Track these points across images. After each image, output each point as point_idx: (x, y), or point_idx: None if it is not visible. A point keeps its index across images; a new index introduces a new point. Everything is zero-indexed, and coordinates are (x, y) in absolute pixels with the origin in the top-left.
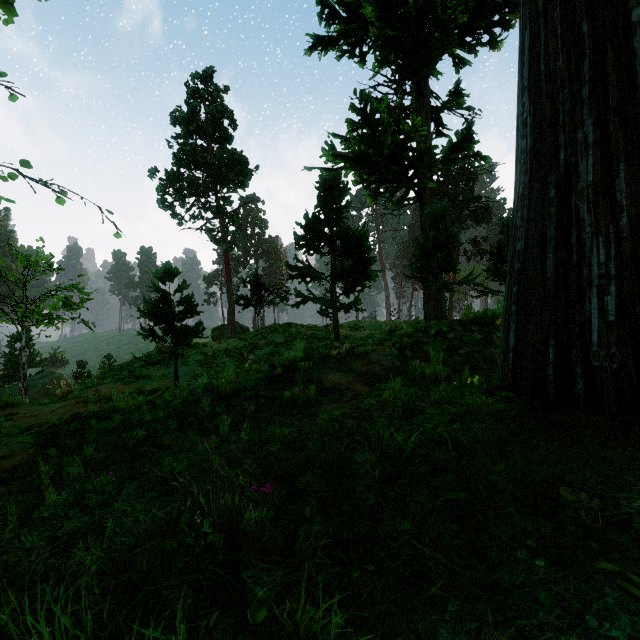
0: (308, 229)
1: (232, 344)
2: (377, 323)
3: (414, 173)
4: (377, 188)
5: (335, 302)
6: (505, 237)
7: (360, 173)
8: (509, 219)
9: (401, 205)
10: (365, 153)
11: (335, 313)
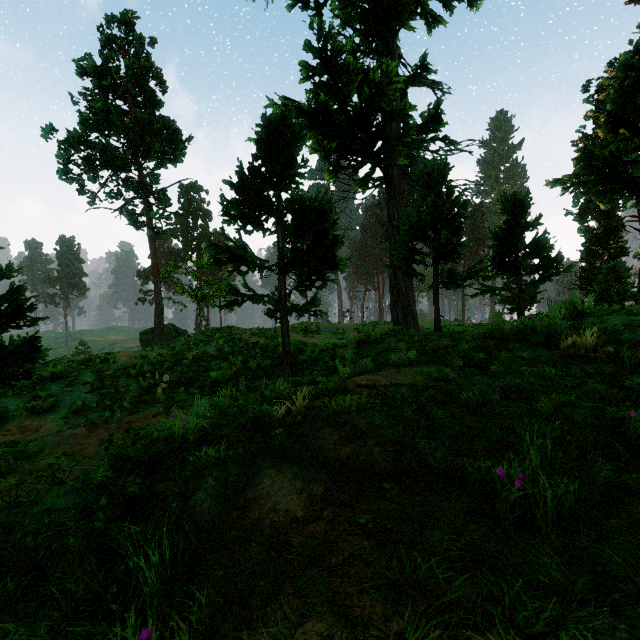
0: (242, 190)
1: (147, 357)
2: (332, 325)
3: (382, 145)
4: (338, 161)
5: (284, 302)
6: (512, 217)
7: (317, 135)
8: (517, 193)
9: (365, 185)
10: (324, 107)
11: (284, 318)
